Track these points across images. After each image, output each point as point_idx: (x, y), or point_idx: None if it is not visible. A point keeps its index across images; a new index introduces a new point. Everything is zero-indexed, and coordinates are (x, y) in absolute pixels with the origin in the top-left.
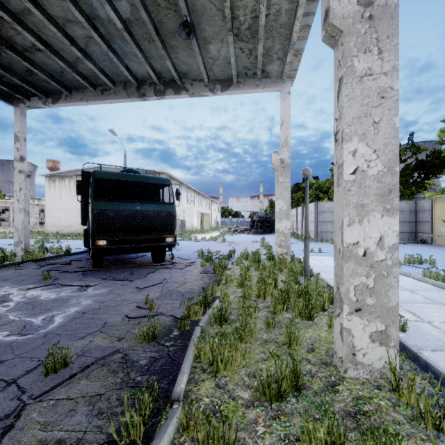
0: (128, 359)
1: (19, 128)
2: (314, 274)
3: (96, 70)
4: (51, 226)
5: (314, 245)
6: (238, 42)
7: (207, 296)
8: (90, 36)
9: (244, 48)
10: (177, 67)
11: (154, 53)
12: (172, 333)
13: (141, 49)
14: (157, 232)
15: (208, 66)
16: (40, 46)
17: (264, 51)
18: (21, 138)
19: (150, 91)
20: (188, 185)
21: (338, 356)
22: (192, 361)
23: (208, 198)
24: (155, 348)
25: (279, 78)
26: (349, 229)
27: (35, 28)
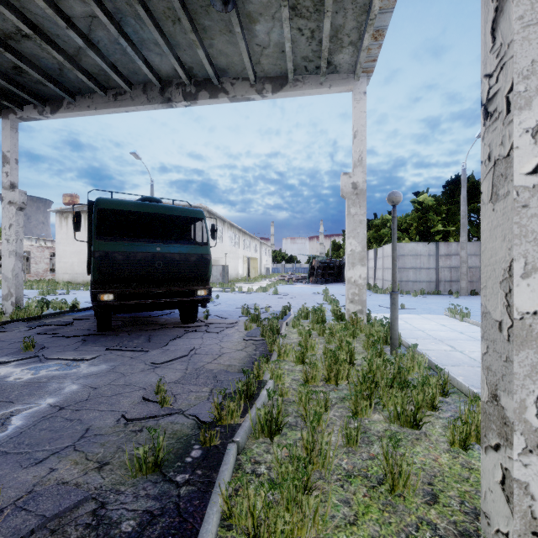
0: (103, 518)
1: (9, 146)
2: (408, 345)
3: (105, 65)
4: (62, 273)
5: None
6: (296, 18)
7: (250, 382)
8: (93, 15)
9: (304, 28)
10: (213, 60)
11: (181, 39)
12: (189, 453)
13: (163, 34)
14: (185, 282)
15: (255, 57)
16: (26, 29)
17: (332, 31)
18: (12, 159)
19: (178, 94)
20: (232, 223)
21: (494, 526)
22: (218, 527)
23: (257, 239)
24: (156, 488)
25: (350, 73)
26: (525, 284)
27: (17, 4)
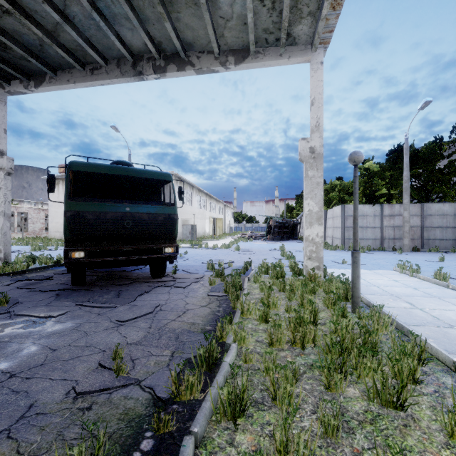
0: None
1: None
2: (373, 304)
3: (81, 40)
4: (54, 232)
5: (343, 255)
6: None
7: (212, 348)
8: None
9: None
10: (180, 34)
11: (150, 13)
12: (139, 444)
13: (133, 7)
14: (153, 240)
15: (219, 30)
16: (5, 4)
17: (292, 2)
18: (1, 129)
19: (148, 68)
20: (200, 188)
21: None
22: None
23: (221, 202)
24: None
25: (308, 44)
26: None
27: None
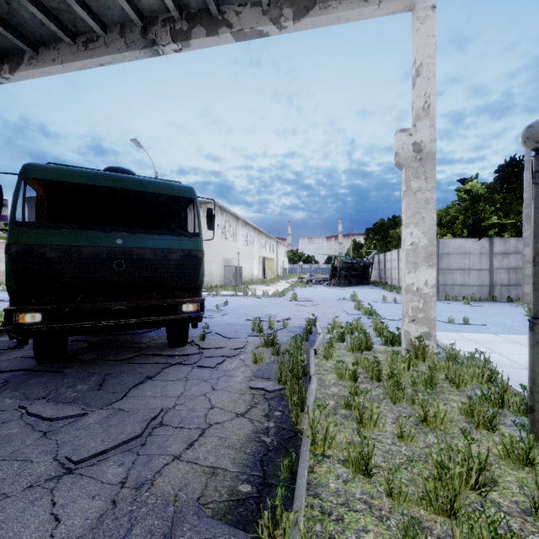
0: None
1: None
2: None
3: None
4: None
5: (441, 307)
6: None
7: None
8: None
9: None
10: None
11: None
12: None
13: None
14: (163, 292)
15: None
16: None
17: None
18: None
19: (164, 34)
20: (246, 221)
21: None
22: None
23: (273, 238)
24: None
25: None
26: None
27: None
